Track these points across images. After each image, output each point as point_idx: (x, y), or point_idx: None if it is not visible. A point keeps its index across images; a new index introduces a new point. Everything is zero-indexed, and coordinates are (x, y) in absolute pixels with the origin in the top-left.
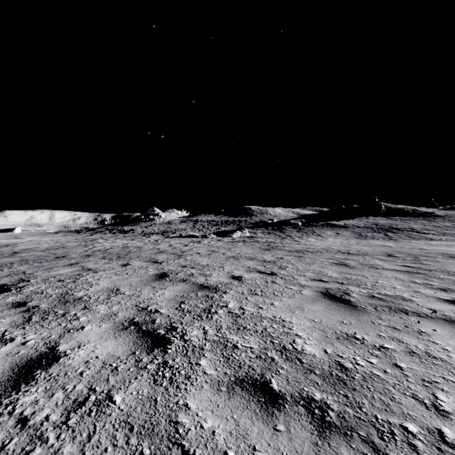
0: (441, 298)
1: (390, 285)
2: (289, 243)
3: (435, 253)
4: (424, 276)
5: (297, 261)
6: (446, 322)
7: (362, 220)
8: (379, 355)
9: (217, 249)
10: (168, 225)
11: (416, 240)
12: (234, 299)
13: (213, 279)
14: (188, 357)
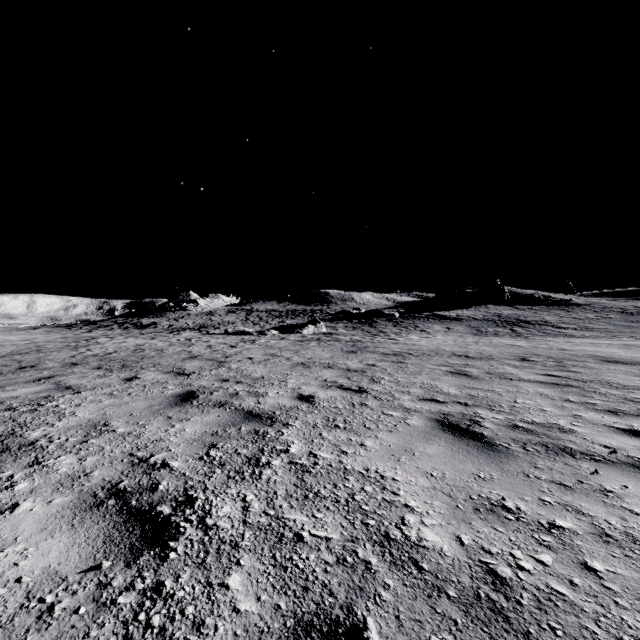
0: (614, 426)
1: (536, 406)
2: (383, 342)
3: (582, 355)
4: (579, 391)
5: (396, 369)
6: (636, 470)
7: (481, 310)
8: (553, 545)
9: (279, 352)
10: (208, 317)
11: (552, 337)
12: (301, 437)
13: (269, 400)
14: (205, 569)
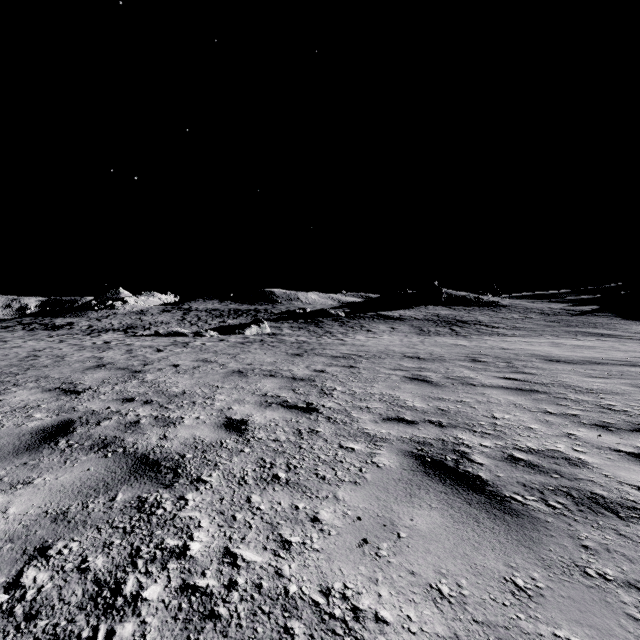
0: (621, 450)
1: (519, 422)
2: (331, 343)
3: (525, 354)
4: (550, 398)
5: (349, 376)
6: None
7: (421, 311)
8: None
9: (214, 357)
10: (138, 316)
11: (488, 336)
12: (216, 510)
13: (181, 432)
14: None
